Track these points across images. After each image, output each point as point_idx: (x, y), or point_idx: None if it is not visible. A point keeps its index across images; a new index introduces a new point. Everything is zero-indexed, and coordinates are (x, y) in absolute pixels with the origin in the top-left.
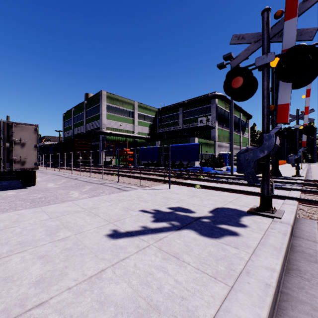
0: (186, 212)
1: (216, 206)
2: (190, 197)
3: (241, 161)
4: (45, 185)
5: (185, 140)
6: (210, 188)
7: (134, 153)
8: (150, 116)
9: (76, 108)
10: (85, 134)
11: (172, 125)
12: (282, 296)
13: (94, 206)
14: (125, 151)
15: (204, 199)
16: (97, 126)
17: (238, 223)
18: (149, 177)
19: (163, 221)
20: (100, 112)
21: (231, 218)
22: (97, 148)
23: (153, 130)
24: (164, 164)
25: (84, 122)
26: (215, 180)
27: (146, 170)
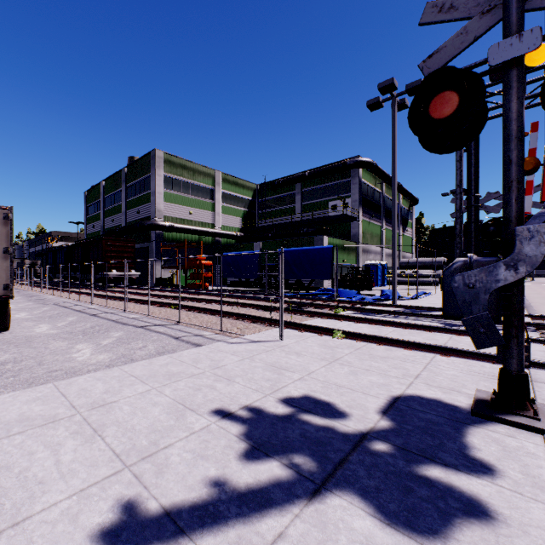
0: (325, 417)
1: (391, 392)
2: (327, 362)
3: (456, 291)
4: (31, 328)
5: (306, 240)
6: (364, 337)
7: (215, 264)
8: (243, 198)
9: (108, 180)
10: (125, 228)
11: (282, 214)
12: None
13: (103, 398)
14: (198, 260)
15: (360, 369)
16: (147, 215)
17: (467, 459)
18: (241, 310)
19: (271, 456)
20: (152, 189)
21: (441, 436)
22: (146, 255)
23: (248, 222)
24: (269, 284)
25: (123, 208)
26: (369, 319)
27: (236, 296)
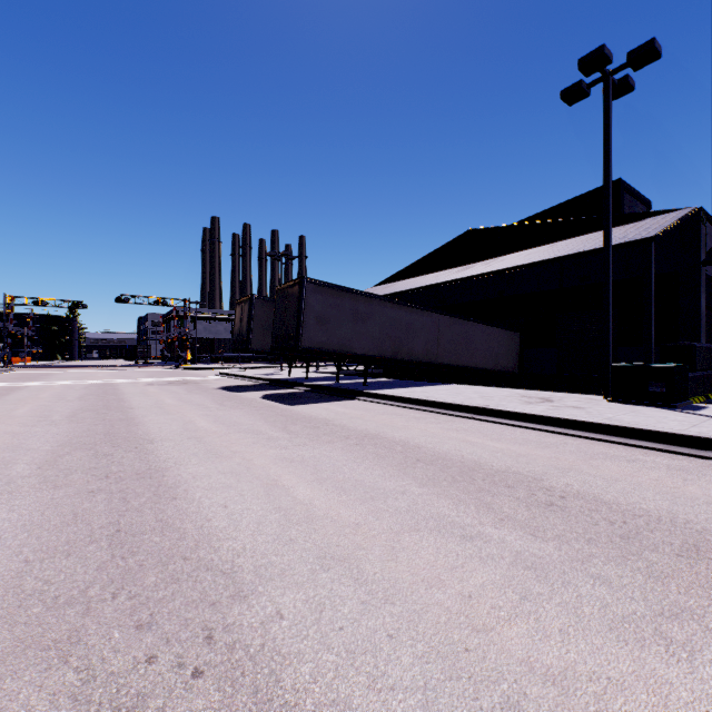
0: None
1: None
2: None
3: None
4: None
5: None
6: None
7: None
8: None
9: None
10: None
11: None
12: (8, 371)
13: None
14: None
15: None
16: None
17: None
18: None
19: None
20: None
21: None
22: None
23: None
24: None
25: None
26: None
27: None
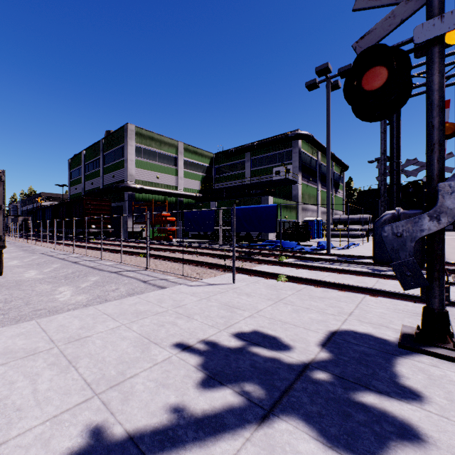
0: (272, 349)
1: (328, 327)
2: (273, 302)
3: (386, 240)
4: (21, 274)
5: (254, 200)
6: (304, 281)
7: (178, 220)
8: (202, 164)
9: (88, 150)
10: (102, 190)
11: (234, 178)
12: None
13: (79, 333)
14: (164, 217)
15: (301, 308)
16: (121, 179)
17: (397, 386)
18: (200, 258)
19: (224, 385)
20: (125, 157)
21: (373, 366)
22: (120, 212)
23: (206, 185)
24: (223, 236)
25: (101, 173)
26: (308, 265)
27: (195, 247)
